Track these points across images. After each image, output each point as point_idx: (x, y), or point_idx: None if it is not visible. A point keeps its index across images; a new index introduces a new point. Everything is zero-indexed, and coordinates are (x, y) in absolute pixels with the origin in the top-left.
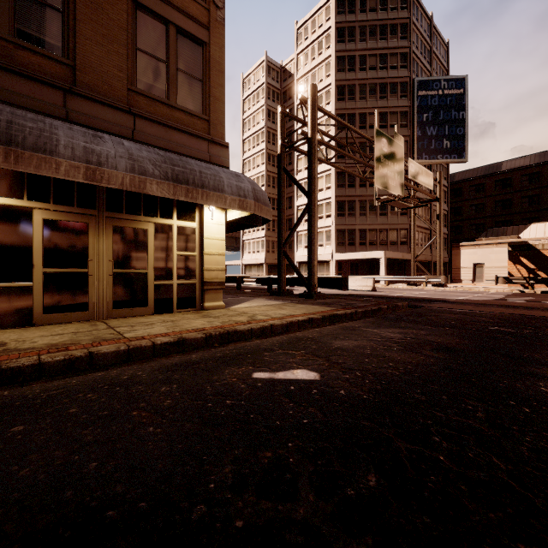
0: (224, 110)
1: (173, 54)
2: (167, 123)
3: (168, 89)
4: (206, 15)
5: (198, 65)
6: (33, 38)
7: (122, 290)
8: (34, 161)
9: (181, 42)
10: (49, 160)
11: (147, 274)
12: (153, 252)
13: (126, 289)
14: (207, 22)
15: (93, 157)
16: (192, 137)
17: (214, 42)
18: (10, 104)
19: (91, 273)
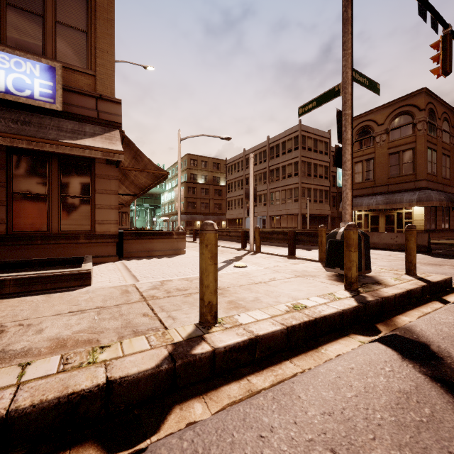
0: (423, 166)
1: (401, 160)
2: (398, 182)
3: (399, 172)
4: (414, 137)
5: (411, 157)
6: (367, 179)
7: (387, 231)
8: (359, 208)
9: (404, 154)
10: (361, 207)
11: (394, 227)
12: (396, 221)
13: (388, 231)
14: (415, 139)
15: (368, 204)
16: (407, 183)
17: (418, 144)
18: (364, 194)
19: (379, 227)
